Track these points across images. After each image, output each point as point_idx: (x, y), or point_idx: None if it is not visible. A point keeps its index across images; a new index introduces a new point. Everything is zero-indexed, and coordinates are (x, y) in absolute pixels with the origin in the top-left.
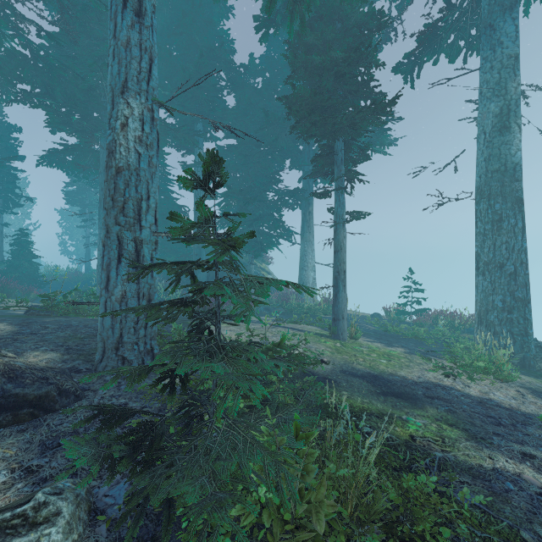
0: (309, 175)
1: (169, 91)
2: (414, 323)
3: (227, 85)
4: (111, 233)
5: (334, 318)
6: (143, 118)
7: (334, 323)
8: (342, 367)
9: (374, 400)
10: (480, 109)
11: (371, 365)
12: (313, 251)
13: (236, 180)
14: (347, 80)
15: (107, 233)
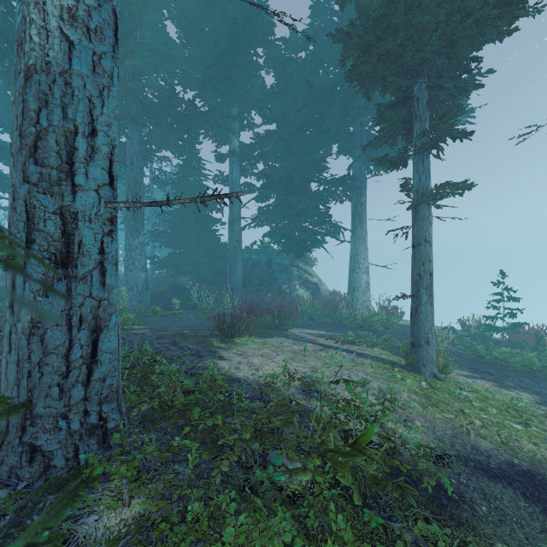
0: (370, 145)
1: (200, 71)
2: (508, 342)
3: (265, 63)
4: (17, 199)
5: (414, 342)
6: None
7: (414, 349)
8: (455, 447)
9: None
10: None
11: (503, 439)
12: (366, 250)
13: (276, 171)
14: None
15: (13, 200)
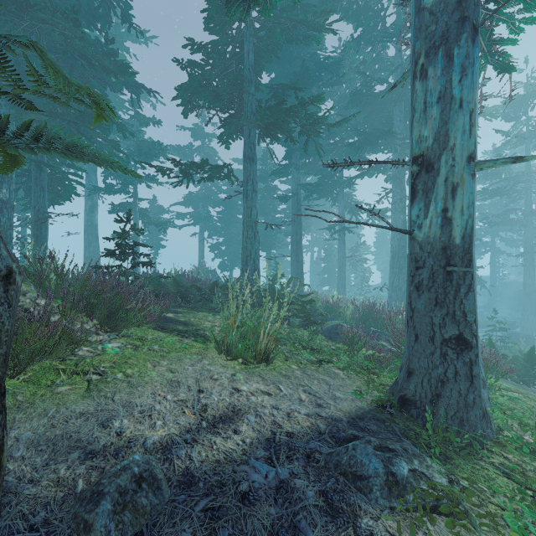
0: None
1: None
2: None
3: None
4: None
5: None
6: None
7: None
8: None
9: None
10: (85, 201)
11: None
12: None
13: None
14: None
15: None
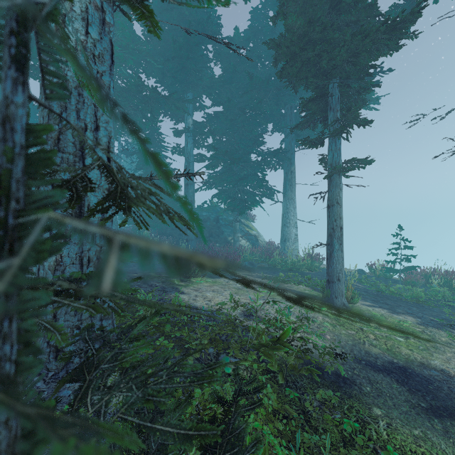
0: (297, 127)
1: (161, 63)
2: (404, 281)
3: (214, 57)
4: None
5: (329, 279)
6: (87, 16)
7: (329, 285)
8: (353, 352)
9: (429, 429)
10: None
11: (388, 347)
12: (295, 209)
13: (222, 144)
14: (345, 11)
15: None
